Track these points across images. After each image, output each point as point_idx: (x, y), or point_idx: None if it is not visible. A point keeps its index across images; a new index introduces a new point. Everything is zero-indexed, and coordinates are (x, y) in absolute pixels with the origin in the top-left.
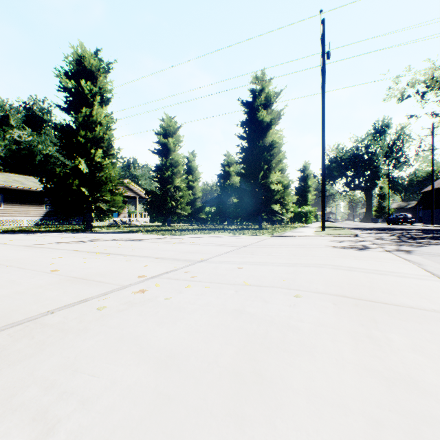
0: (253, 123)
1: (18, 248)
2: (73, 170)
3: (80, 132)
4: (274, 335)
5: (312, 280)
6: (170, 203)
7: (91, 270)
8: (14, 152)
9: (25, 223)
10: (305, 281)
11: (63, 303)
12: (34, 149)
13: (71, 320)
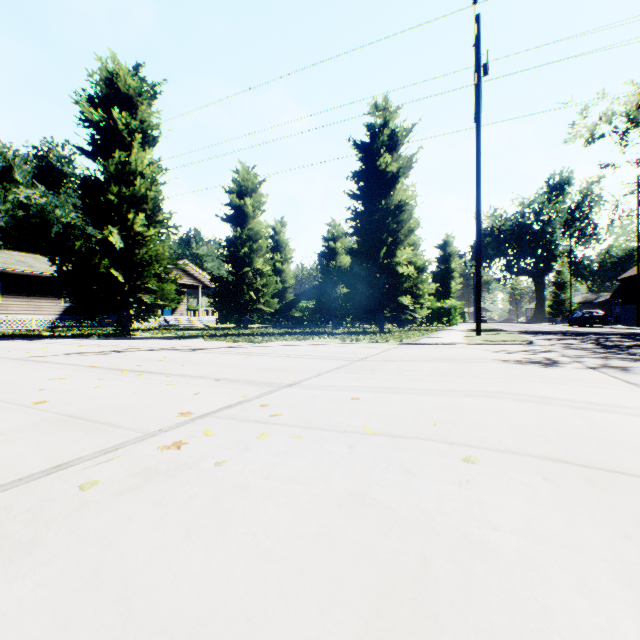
0: (371, 174)
1: (3, 363)
2: (101, 244)
3: (112, 187)
4: (443, 570)
5: (486, 423)
6: (248, 294)
7: (103, 401)
8: (20, 220)
9: (35, 325)
10: (475, 426)
11: (22, 472)
12: (48, 216)
13: (15, 517)
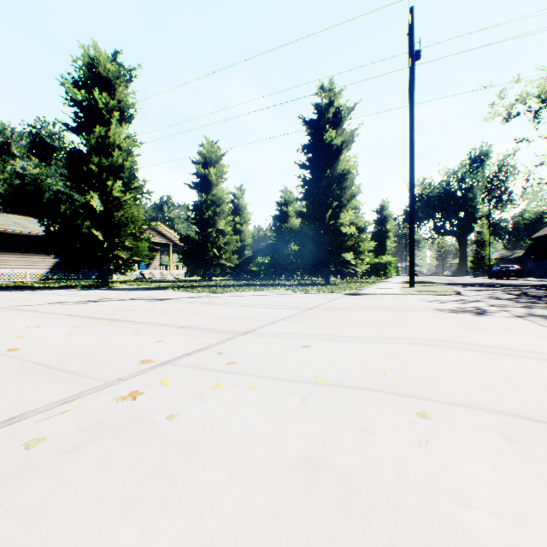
0: (318, 147)
1: None
2: (84, 207)
3: (93, 158)
4: None
5: (434, 373)
6: (212, 251)
7: (72, 349)
8: (17, 188)
9: (28, 277)
10: (424, 376)
11: None
12: (41, 184)
13: None
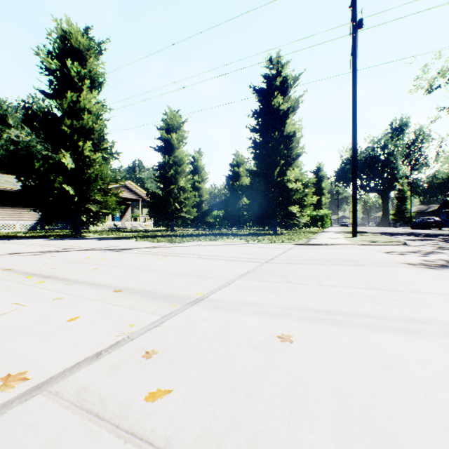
0: (267, 112)
1: None
2: (58, 165)
3: (65, 120)
4: None
5: None
6: (174, 205)
7: None
8: (12, 152)
9: (18, 228)
10: None
11: None
12: (32, 149)
13: None
